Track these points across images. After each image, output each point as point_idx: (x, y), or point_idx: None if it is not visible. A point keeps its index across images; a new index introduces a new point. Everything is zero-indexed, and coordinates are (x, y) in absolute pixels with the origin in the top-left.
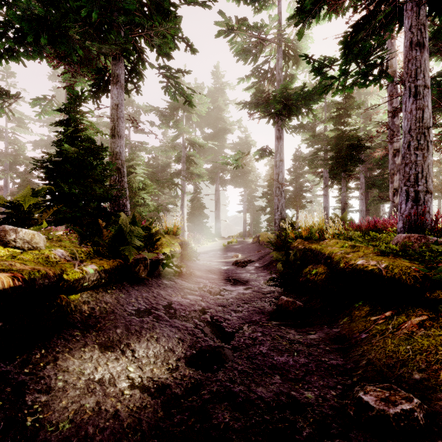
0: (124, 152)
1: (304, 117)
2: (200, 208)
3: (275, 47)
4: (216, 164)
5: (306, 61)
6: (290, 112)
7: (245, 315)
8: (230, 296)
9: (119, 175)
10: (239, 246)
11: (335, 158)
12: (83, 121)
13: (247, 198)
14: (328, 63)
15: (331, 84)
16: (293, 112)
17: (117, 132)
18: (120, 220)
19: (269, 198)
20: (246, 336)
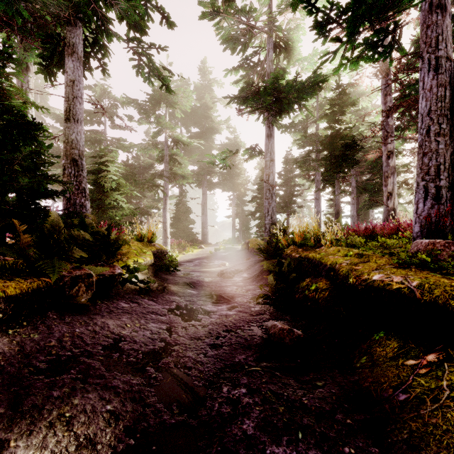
0: (83, 140)
1: (295, 116)
2: (186, 213)
3: (266, 38)
4: (203, 166)
5: (306, 11)
6: (281, 108)
7: (226, 353)
8: (209, 321)
9: (75, 168)
10: (228, 254)
11: (329, 158)
12: (9, 87)
13: (236, 202)
14: (335, 15)
15: (336, 50)
16: (284, 108)
17: (73, 114)
18: (48, 222)
19: (259, 202)
20: (223, 397)
